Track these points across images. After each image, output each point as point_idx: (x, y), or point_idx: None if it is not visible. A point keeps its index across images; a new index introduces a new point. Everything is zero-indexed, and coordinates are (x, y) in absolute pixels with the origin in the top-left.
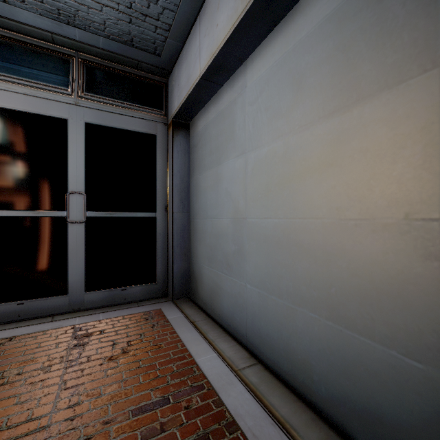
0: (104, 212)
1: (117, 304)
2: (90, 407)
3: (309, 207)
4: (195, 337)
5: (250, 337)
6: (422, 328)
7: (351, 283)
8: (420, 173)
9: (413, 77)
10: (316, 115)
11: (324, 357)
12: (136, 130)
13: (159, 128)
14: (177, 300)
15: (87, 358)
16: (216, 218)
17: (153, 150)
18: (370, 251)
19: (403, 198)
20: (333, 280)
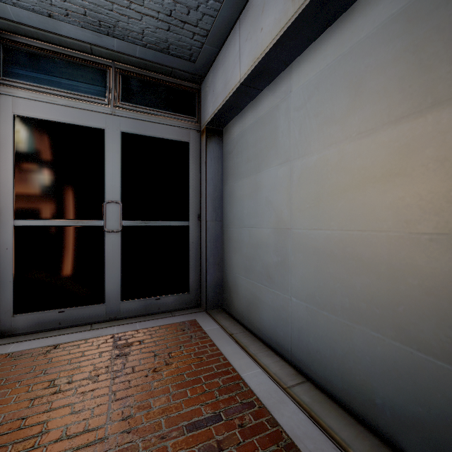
0: (139, 221)
1: (151, 314)
2: (143, 420)
3: (370, 219)
4: (236, 350)
5: (296, 353)
6: None
7: (425, 302)
8: None
9: None
10: (379, 121)
11: (390, 379)
12: (169, 138)
13: (192, 136)
14: (211, 311)
15: (132, 369)
16: (254, 227)
17: (186, 158)
18: (450, 268)
19: None
20: (400, 297)
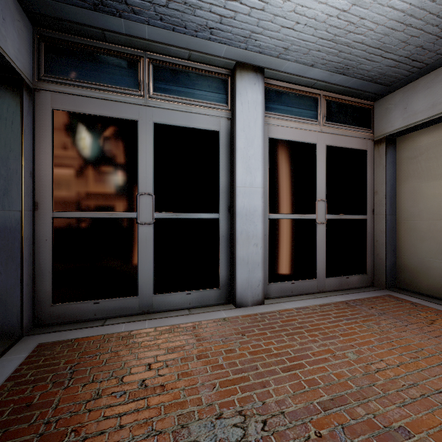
0: (336, 215)
1: (343, 289)
2: None
3: None
4: None
5: None
6: None
7: None
8: None
9: None
10: None
11: None
12: (354, 147)
13: (368, 144)
14: (390, 289)
15: (407, 322)
16: None
17: (365, 163)
18: None
19: None
20: None
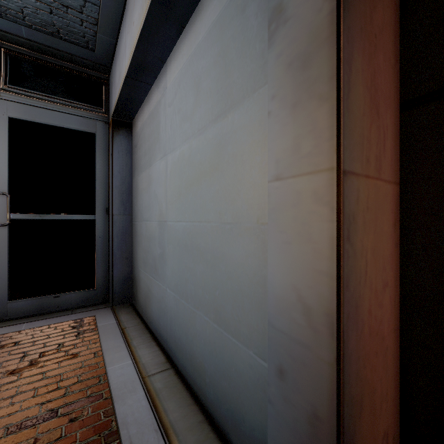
0: (33, 215)
1: (48, 313)
2: None
3: (204, 210)
4: (118, 344)
5: (169, 341)
6: (266, 329)
7: (227, 286)
8: (265, 179)
9: (262, 86)
10: (208, 120)
11: (212, 359)
12: (71, 127)
13: (99, 127)
14: (117, 306)
15: None
16: (148, 221)
17: (92, 150)
18: (238, 254)
19: (256, 203)
20: (217, 283)
